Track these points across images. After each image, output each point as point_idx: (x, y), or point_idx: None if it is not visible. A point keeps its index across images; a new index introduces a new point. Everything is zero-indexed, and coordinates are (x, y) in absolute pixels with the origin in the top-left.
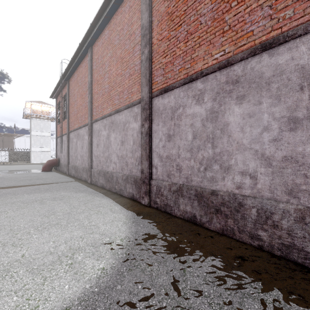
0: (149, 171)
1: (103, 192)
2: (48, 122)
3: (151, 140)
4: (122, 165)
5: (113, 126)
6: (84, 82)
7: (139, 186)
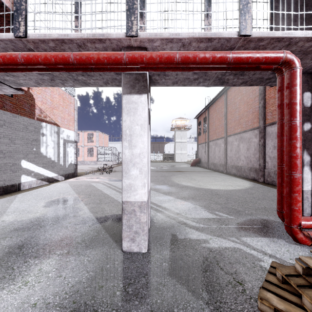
0: (263, 164)
1: (235, 176)
2: (185, 132)
3: (264, 148)
4: (247, 162)
5: (242, 139)
6: (221, 111)
7: (258, 172)
